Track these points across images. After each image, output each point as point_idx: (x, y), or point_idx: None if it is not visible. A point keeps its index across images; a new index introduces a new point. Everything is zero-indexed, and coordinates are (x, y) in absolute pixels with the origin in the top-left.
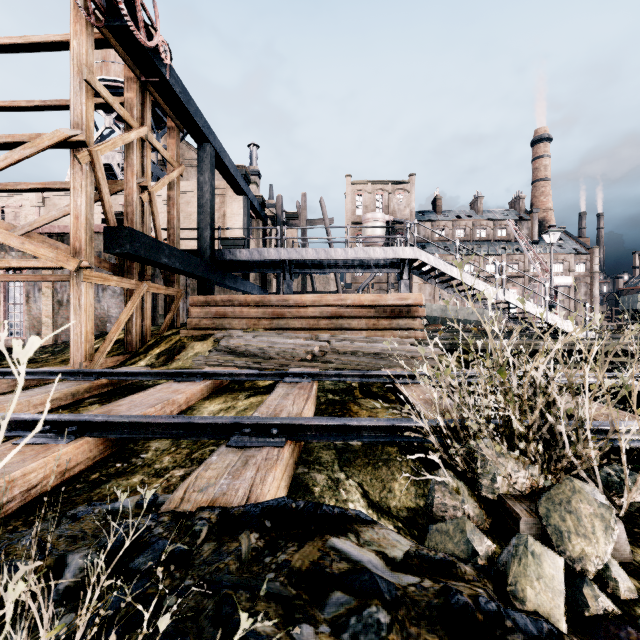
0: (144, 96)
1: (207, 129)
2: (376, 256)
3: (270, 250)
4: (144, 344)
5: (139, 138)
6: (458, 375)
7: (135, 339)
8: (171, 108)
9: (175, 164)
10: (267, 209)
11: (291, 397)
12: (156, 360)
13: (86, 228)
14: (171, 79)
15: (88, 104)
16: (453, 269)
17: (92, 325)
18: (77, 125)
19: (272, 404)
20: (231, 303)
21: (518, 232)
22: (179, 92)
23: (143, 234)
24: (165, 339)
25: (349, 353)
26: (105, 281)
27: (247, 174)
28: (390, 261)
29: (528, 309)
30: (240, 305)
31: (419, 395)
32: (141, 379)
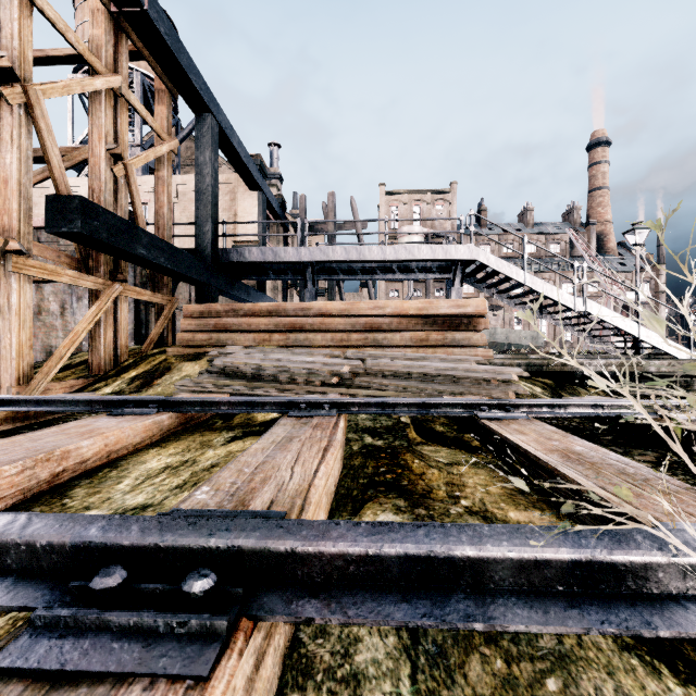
0: (118, 37)
1: (207, 94)
2: (422, 256)
3: (287, 249)
4: (118, 365)
5: (110, 91)
6: (581, 404)
7: (103, 358)
8: (156, 58)
9: (165, 136)
10: (289, 216)
11: (295, 445)
12: (127, 385)
13: (19, 197)
14: (152, 11)
15: (23, 22)
16: (520, 272)
17: (30, 335)
18: (6, 50)
19: (252, 462)
20: (235, 313)
21: (580, 242)
22: (165, 33)
23: (105, 210)
24: (147, 359)
25: (392, 375)
26: (52, 275)
27: (263, 165)
28: (438, 264)
29: (616, 323)
30: (247, 316)
31: (539, 441)
32: (59, 411)
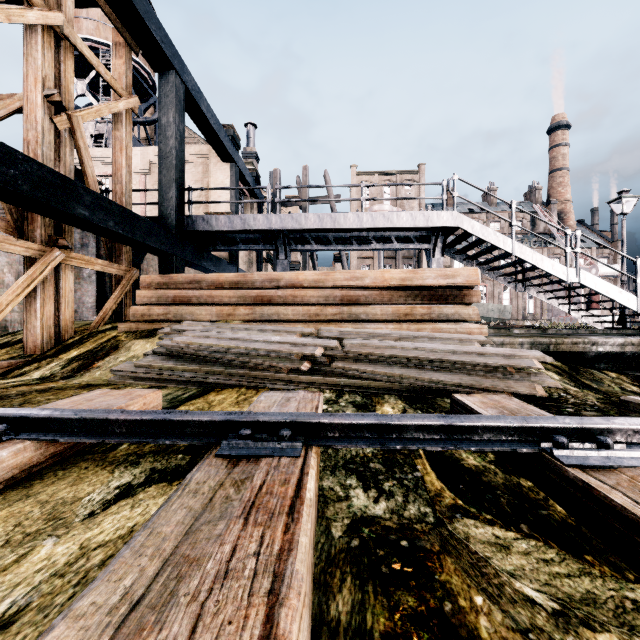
0: None
1: (170, 49)
2: (401, 223)
3: (257, 216)
4: (60, 343)
5: (50, 30)
6: None
7: (40, 335)
8: (108, 0)
9: (122, 92)
10: (265, 192)
11: None
12: (61, 369)
13: None
14: None
15: None
16: (507, 241)
17: None
18: None
19: None
20: (198, 285)
21: (549, 217)
22: None
23: (27, 158)
24: (95, 336)
25: (377, 359)
26: None
27: (235, 136)
28: (417, 234)
29: (612, 295)
30: (210, 287)
31: None
32: None
